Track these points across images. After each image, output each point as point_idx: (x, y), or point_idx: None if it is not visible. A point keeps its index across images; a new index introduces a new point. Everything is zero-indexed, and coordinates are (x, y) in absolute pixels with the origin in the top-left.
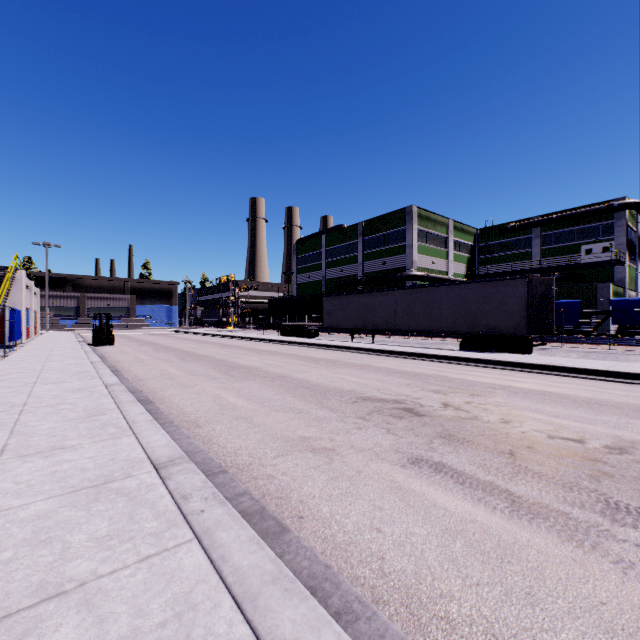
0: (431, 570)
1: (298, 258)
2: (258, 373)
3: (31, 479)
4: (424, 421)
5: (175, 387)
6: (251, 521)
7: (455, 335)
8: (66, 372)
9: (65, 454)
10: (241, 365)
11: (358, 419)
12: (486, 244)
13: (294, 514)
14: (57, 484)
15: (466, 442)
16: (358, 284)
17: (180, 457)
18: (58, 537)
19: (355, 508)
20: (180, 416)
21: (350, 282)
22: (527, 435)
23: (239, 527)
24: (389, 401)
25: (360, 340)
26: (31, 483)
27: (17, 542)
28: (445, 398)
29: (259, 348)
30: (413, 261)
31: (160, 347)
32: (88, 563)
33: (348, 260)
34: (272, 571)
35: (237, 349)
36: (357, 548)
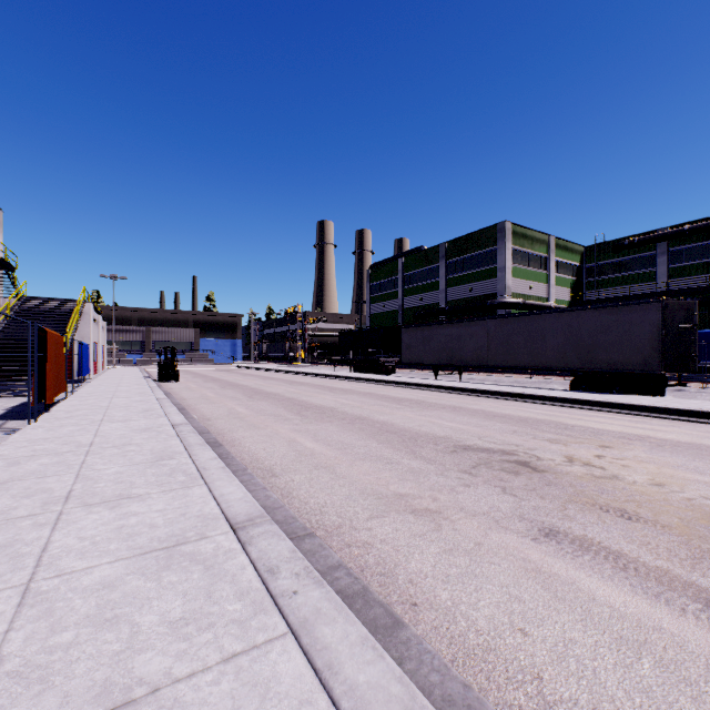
0: (616, 704)
1: (371, 286)
2: (334, 414)
3: (96, 535)
4: (547, 479)
5: (245, 428)
6: (353, 607)
7: (560, 372)
8: (132, 409)
9: (132, 505)
10: (314, 405)
11: (462, 473)
12: (596, 264)
13: (404, 599)
14: (124, 543)
15: (612, 510)
16: (440, 314)
17: (260, 516)
18: (125, 616)
19: (484, 596)
20: (253, 462)
21: (431, 312)
22: (695, 504)
23: (345, 620)
24: (496, 452)
25: (444, 378)
26: (96, 540)
27: (79, 619)
28: (567, 450)
29: (331, 386)
30: (506, 286)
31: (226, 384)
32: (161, 658)
33: (428, 287)
34: (401, 697)
35: (307, 387)
36: (499, 658)
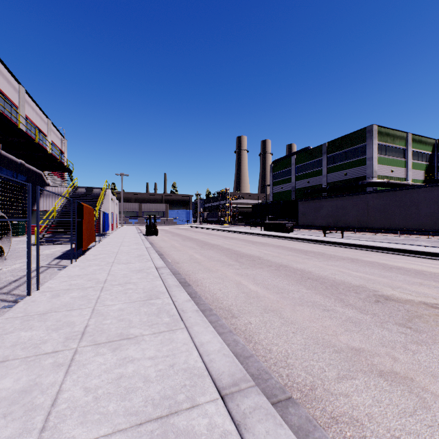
0: None
1: (273, 174)
2: (262, 262)
3: (98, 386)
4: None
5: (202, 271)
6: None
7: (422, 232)
8: (131, 255)
9: (129, 348)
10: (245, 254)
11: (402, 327)
12: None
13: None
14: (121, 403)
15: None
16: (322, 191)
17: (243, 378)
18: None
19: None
20: (214, 302)
21: (316, 190)
22: None
23: None
24: (419, 304)
25: (328, 235)
26: (98, 394)
27: None
28: None
29: (252, 240)
30: (373, 170)
31: (185, 237)
32: None
33: (313, 173)
34: None
35: (236, 240)
36: None
